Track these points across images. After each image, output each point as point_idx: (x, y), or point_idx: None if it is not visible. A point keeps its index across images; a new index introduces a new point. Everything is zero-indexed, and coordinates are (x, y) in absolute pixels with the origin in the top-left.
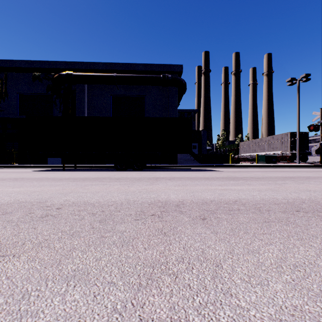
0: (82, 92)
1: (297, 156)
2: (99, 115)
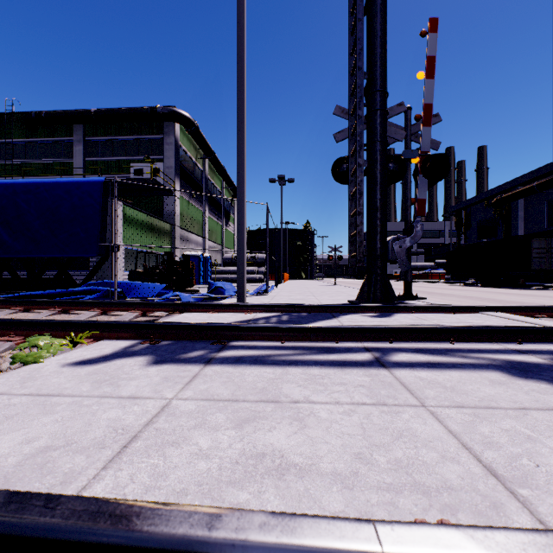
0: (515, 209)
1: None
2: (534, 228)
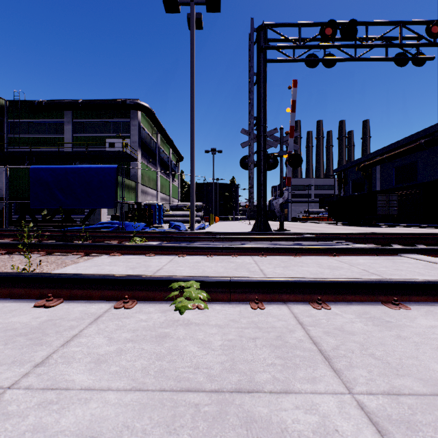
0: (374, 172)
1: None
2: (386, 185)
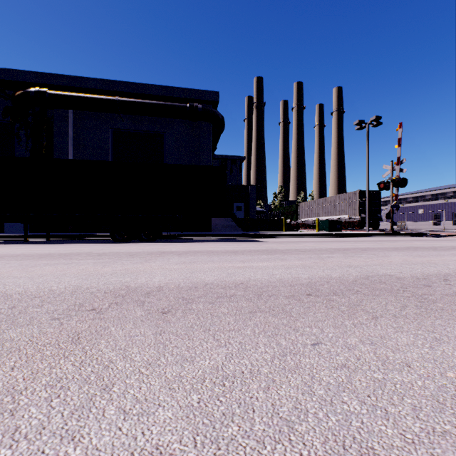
0: (64, 122)
1: (367, 221)
2: (92, 158)
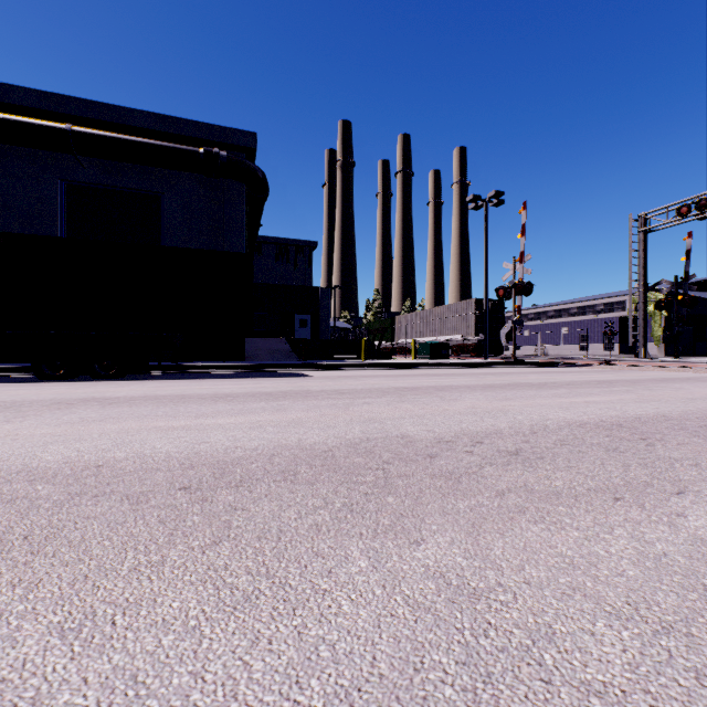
0: None
1: (484, 344)
2: (24, 230)
